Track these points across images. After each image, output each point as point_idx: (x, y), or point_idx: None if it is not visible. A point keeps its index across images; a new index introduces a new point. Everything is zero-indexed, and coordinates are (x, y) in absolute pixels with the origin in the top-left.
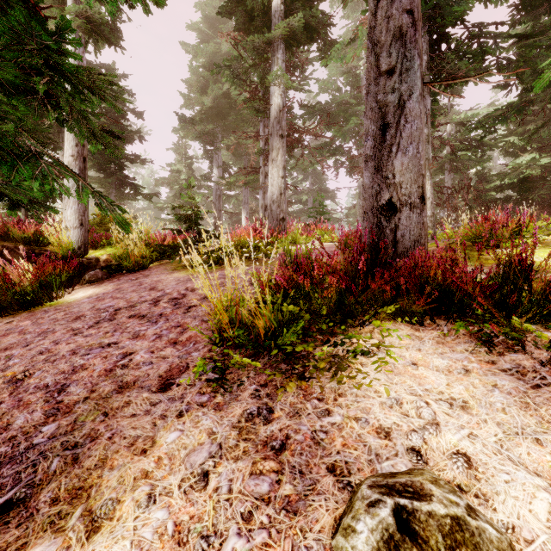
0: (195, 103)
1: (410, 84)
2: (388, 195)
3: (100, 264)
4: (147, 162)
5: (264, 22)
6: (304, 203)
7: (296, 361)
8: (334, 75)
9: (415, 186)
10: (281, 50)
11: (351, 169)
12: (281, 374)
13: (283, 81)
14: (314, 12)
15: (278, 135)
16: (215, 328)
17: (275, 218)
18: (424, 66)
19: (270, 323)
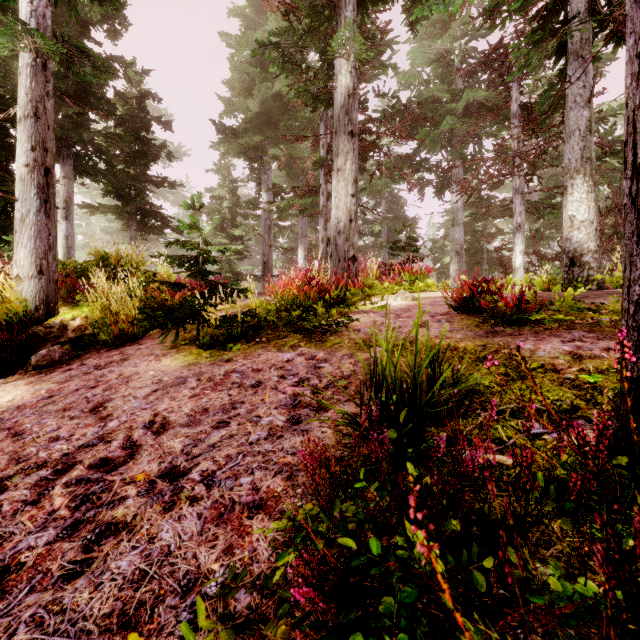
0: (239, 110)
1: None
2: None
3: (66, 335)
4: (177, 185)
5: None
6: (376, 235)
7: None
8: (419, 65)
9: None
10: (351, 5)
11: (441, 188)
12: None
13: (354, 48)
14: None
15: (346, 132)
16: None
17: (342, 256)
18: (582, 9)
19: None
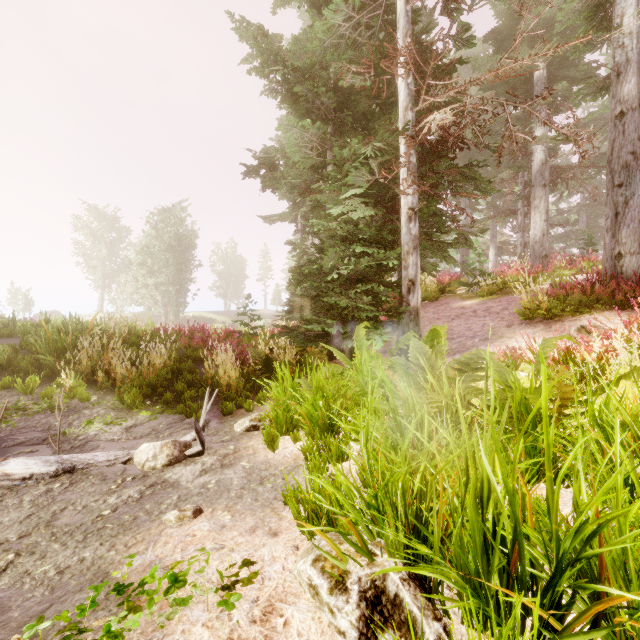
0: None
1: (632, 191)
2: (617, 249)
3: None
4: None
5: (526, 89)
6: (572, 223)
7: (559, 315)
8: None
9: (636, 243)
10: (544, 111)
11: None
12: (553, 317)
13: (546, 141)
14: (580, 68)
15: (540, 186)
16: (523, 310)
17: (538, 256)
18: None
19: (547, 307)
